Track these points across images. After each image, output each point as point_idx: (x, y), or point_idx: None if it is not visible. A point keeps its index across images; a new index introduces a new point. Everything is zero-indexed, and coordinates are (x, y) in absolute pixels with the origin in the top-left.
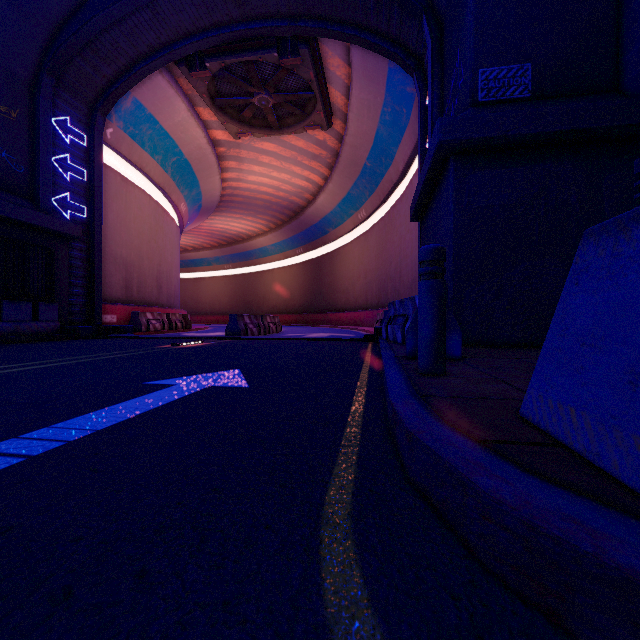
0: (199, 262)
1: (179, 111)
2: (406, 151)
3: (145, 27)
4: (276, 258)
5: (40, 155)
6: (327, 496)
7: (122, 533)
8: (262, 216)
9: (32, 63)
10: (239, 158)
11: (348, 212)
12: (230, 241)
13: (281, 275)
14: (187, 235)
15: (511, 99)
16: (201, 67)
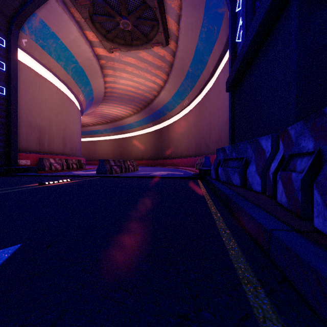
0: (96, 132)
1: (72, 32)
2: (215, 57)
3: None
4: (137, 129)
5: None
6: None
7: None
8: (129, 105)
9: None
10: (114, 68)
11: (177, 101)
12: (112, 120)
13: (140, 139)
14: (88, 116)
15: None
16: None
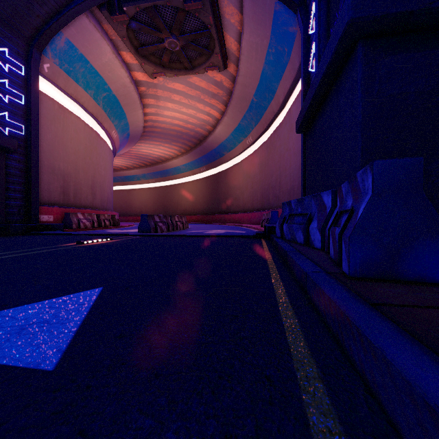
0: (131, 178)
1: (105, 53)
2: (286, 85)
3: None
4: (186, 175)
5: None
6: None
7: None
8: (175, 143)
9: None
10: (156, 96)
11: (239, 139)
12: (153, 162)
13: (190, 187)
14: (122, 158)
15: None
16: (120, 11)
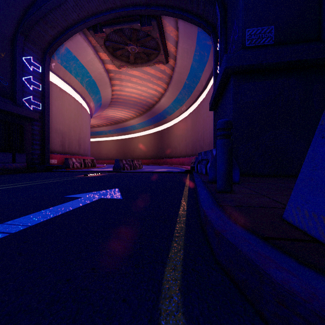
0: (100, 133)
1: (89, 54)
2: (206, 75)
3: (71, 10)
4: (140, 131)
5: (16, 76)
6: (165, 274)
7: (23, 306)
8: (132, 109)
9: (12, 28)
10: (120, 79)
11: (176, 107)
12: (116, 122)
13: (142, 139)
14: (94, 119)
15: (263, 45)
16: (100, 31)
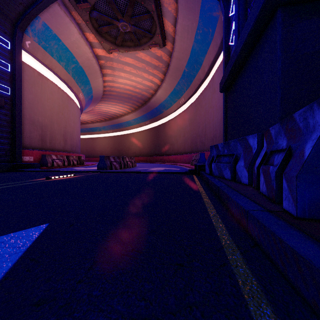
0: (94, 129)
1: (73, 33)
2: (210, 58)
3: None
4: (135, 127)
5: None
6: None
7: None
8: (127, 103)
9: None
10: (112, 68)
11: (174, 100)
12: (110, 118)
13: (138, 136)
14: (87, 114)
15: None
16: (84, 1)
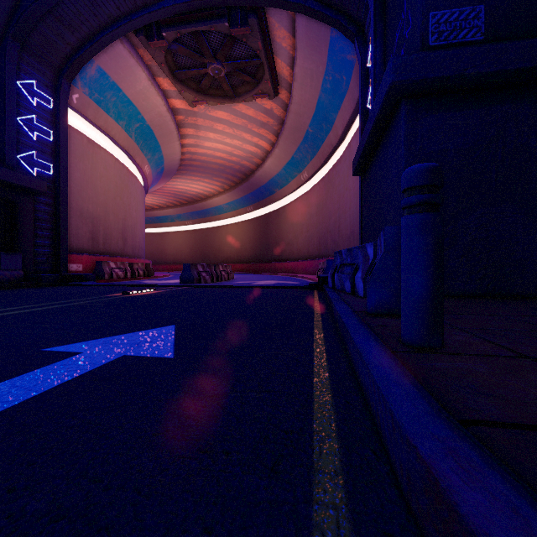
0: (164, 219)
1: (140, 80)
2: (345, 116)
3: None
4: (230, 215)
5: (5, 114)
6: None
7: None
8: (217, 178)
9: None
10: (196, 126)
11: (292, 174)
12: (190, 200)
13: (234, 230)
14: (153, 195)
15: (463, 42)
16: (158, 37)
